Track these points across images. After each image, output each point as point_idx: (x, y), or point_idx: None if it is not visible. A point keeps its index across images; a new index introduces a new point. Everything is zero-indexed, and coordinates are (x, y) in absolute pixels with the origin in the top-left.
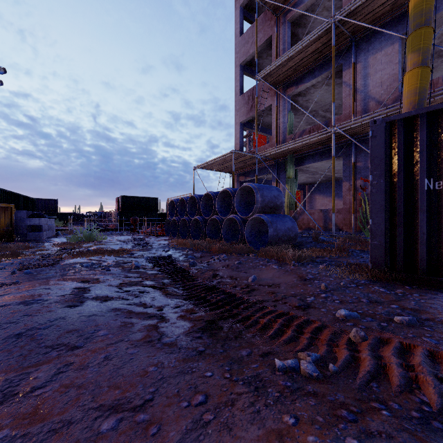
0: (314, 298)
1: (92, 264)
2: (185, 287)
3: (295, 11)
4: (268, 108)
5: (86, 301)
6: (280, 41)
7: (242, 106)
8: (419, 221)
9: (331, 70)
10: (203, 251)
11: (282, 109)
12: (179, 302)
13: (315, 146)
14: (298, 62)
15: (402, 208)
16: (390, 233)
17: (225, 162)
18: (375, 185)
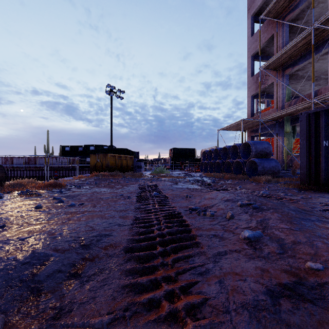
0: (259, 191)
1: (172, 179)
2: (209, 187)
3: (291, 14)
4: (272, 84)
5: (178, 185)
6: (280, 37)
7: (252, 85)
8: (321, 161)
9: (319, 53)
10: (220, 178)
11: (281, 84)
12: (206, 189)
13: (304, 110)
14: (291, 53)
15: (313, 155)
16: (309, 167)
17: (238, 125)
18: (301, 144)
